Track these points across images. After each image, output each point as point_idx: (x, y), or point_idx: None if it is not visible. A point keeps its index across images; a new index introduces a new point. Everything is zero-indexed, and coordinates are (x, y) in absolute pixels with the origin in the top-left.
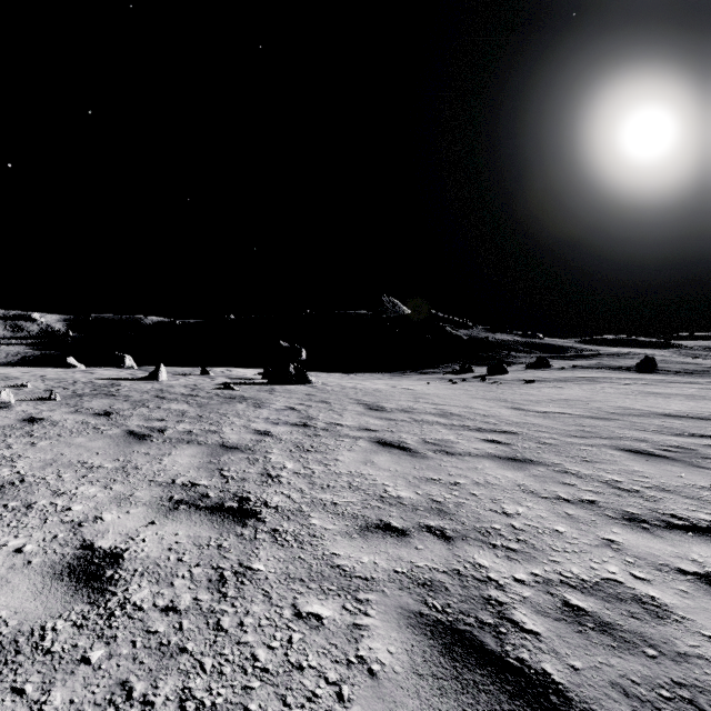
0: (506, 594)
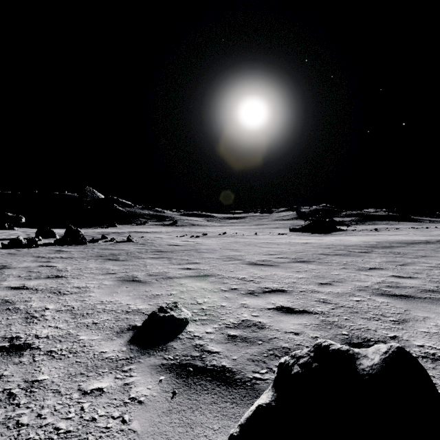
0: (11, 235)
